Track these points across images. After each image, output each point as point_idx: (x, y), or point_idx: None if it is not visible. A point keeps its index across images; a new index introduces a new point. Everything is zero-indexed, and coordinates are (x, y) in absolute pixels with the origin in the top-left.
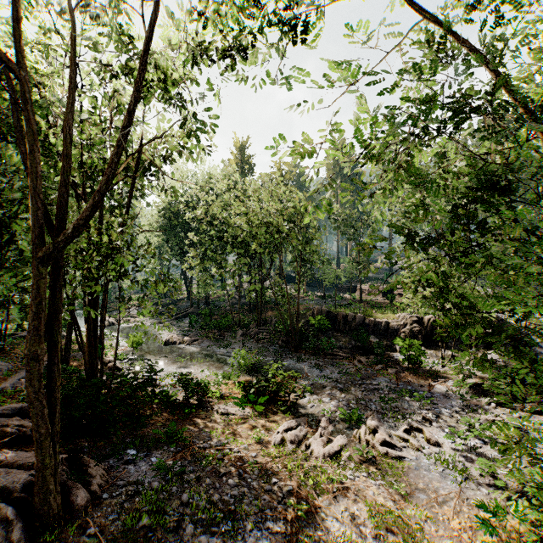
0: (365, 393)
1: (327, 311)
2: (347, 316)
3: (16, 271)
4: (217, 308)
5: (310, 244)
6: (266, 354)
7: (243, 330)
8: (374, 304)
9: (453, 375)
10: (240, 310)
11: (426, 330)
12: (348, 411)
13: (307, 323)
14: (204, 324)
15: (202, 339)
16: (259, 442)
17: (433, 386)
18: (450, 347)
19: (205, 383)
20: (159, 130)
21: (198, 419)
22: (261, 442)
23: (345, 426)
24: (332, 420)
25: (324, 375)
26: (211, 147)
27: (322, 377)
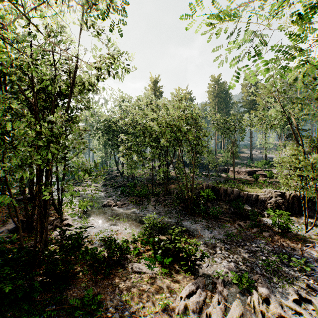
0: (248, 255)
1: (212, 186)
2: (227, 190)
3: (2, 158)
4: (139, 182)
5: (201, 140)
6: (170, 216)
7: (155, 197)
8: (244, 181)
9: (317, 240)
10: (153, 184)
11: (288, 202)
12: (237, 273)
13: (198, 194)
14: (130, 192)
15: (128, 203)
16: (164, 309)
17: (304, 250)
18: (308, 215)
19: (124, 243)
20: (93, 58)
21: (116, 278)
22: (166, 308)
23: (238, 290)
24: (225, 282)
25: (214, 236)
26: (129, 65)
27: (212, 237)
